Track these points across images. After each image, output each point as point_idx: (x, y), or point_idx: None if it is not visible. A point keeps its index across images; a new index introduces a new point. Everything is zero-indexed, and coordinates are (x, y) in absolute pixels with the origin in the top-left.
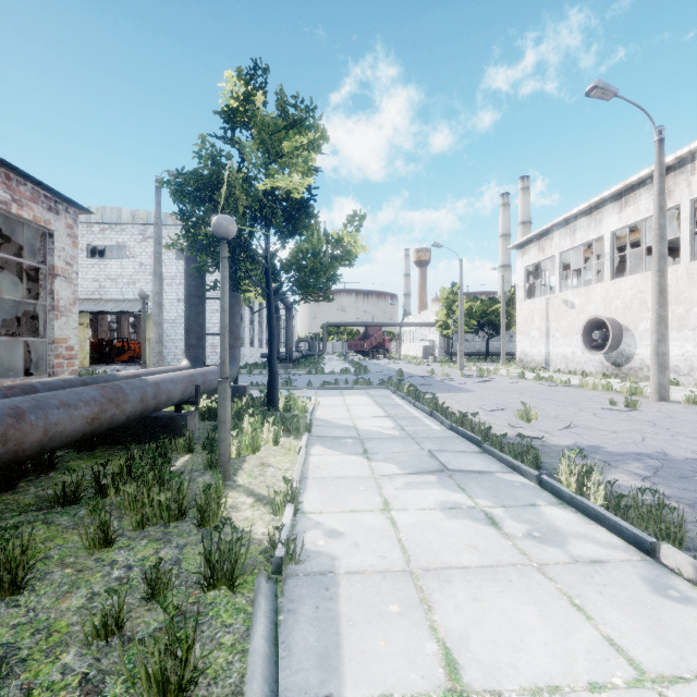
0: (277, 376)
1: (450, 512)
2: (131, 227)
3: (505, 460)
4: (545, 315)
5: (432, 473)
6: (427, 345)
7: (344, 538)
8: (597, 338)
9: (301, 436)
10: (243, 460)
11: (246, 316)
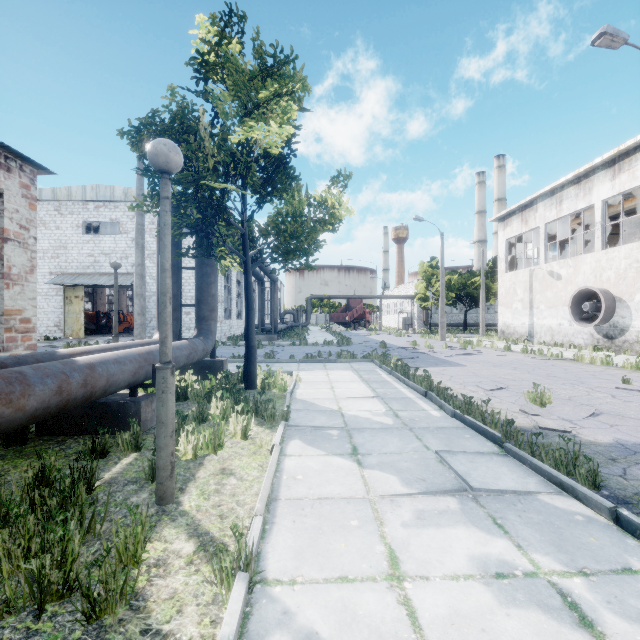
0: (254, 350)
1: (500, 587)
2: (123, 204)
3: (546, 472)
4: (528, 286)
5: (450, 493)
6: (406, 317)
7: None
8: (587, 309)
9: (277, 424)
10: (200, 463)
11: (233, 289)
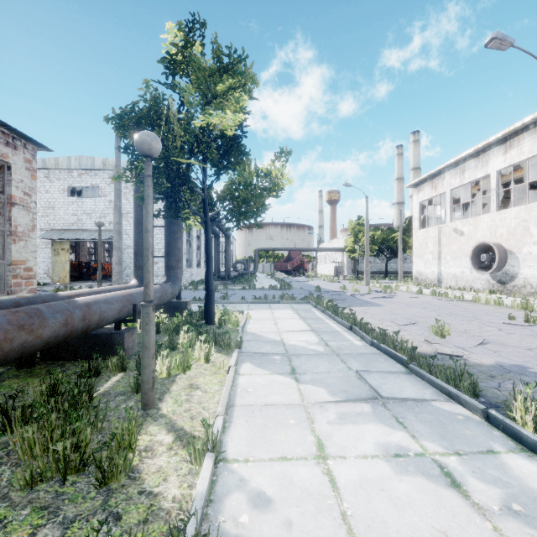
0: (213, 293)
1: (396, 462)
2: (102, 172)
3: (439, 385)
4: (437, 241)
5: (365, 400)
6: (338, 266)
7: (273, 510)
8: (484, 260)
9: (232, 351)
10: (173, 380)
11: (194, 243)
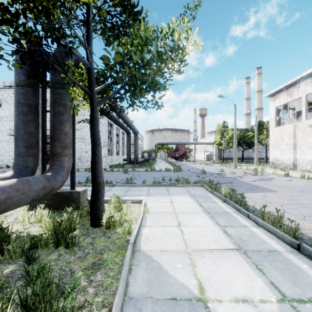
0: (101, 186)
1: None
2: None
3: None
4: (292, 135)
5: None
6: (209, 154)
7: None
8: None
9: None
10: None
11: (114, 138)
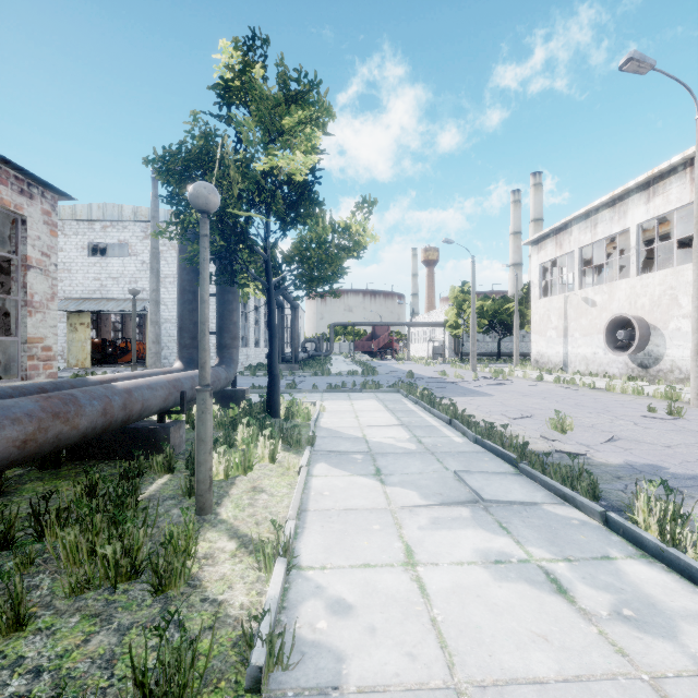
0: (278, 379)
1: (496, 569)
2: (133, 224)
3: (552, 486)
4: (562, 313)
5: (463, 504)
6: (436, 346)
7: (355, 616)
8: (622, 337)
9: (302, 449)
10: (231, 482)
11: (251, 315)
